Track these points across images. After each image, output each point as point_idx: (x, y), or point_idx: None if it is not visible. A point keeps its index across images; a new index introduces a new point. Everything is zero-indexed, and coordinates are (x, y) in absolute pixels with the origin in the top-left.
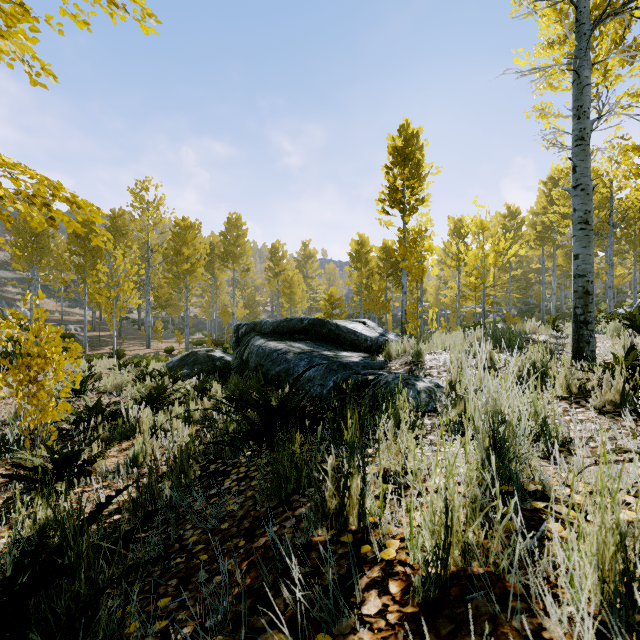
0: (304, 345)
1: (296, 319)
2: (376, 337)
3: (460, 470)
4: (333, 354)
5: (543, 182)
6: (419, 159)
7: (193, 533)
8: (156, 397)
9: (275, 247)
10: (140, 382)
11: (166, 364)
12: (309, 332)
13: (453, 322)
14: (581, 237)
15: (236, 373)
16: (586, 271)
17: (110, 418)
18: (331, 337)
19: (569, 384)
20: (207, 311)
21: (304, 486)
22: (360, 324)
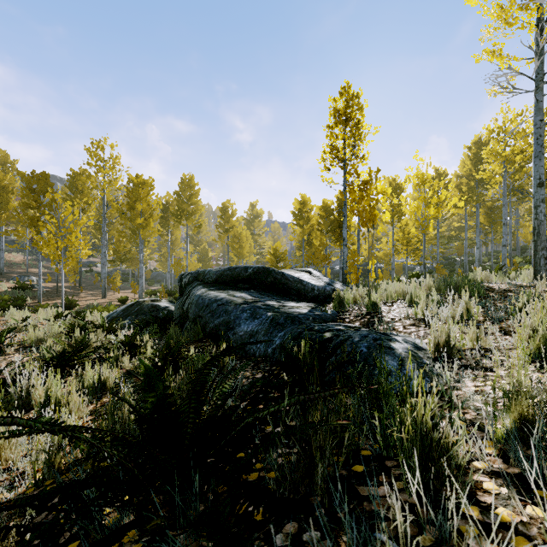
0: (247, 295)
1: (240, 267)
2: (323, 286)
3: None
4: (279, 304)
5: (468, 147)
6: (359, 119)
7: None
8: (71, 356)
9: (225, 206)
10: (69, 335)
11: (110, 314)
12: (253, 281)
13: (386, 274)
14: None
15: (178, 324)
16: None
17: None
18: (276, 286)
19: None
20: (164, 264)
21: None
22: (306, 273)
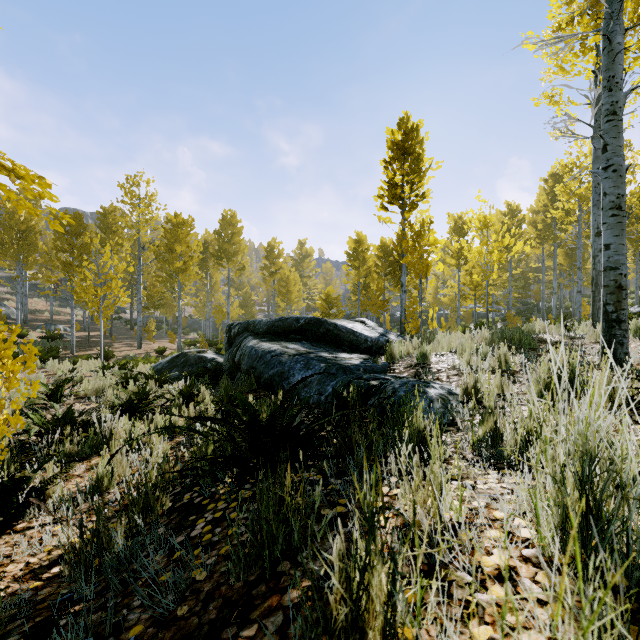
0: (300, 346)
1: (292, 318)
2: (377, 337)
3: (525, 534)
4: (331, 356)
5: (544, 179)
6: (419, 153)
7: (139, 617)
8: (136, 404)
9: (271, 245)
10: (123, 386)
11: (155, 366)
12: (305, 332)
13: (452, 322)
14: (613, 224)
15: (228, 376)
16: (619, 263)
17: (81, 429)
18: (329, 337)
19: (612, 393)
20: (202, 311)
21: (297, 545)
22: (359, 324)
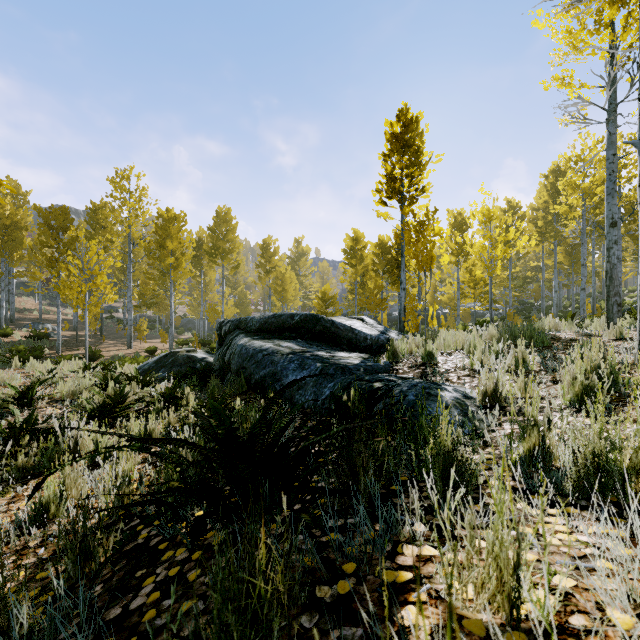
0: (294, 344)
1: (286, 315)
2: (377, 335)
3: None
4: (328, 355)
5: (544, 176)
6: (419, 146)
7: None
8: (111, 408)
9: (266, 243)
10: (103, 388)
11: (141, 366)
12: (301, 329)
13: (451, 321)
14: None
15: (218, 376)
16: None
17: (42, 438)
18: (326, 335)
19: None
20: (196, 310)
21: None
22: (358, 321)
